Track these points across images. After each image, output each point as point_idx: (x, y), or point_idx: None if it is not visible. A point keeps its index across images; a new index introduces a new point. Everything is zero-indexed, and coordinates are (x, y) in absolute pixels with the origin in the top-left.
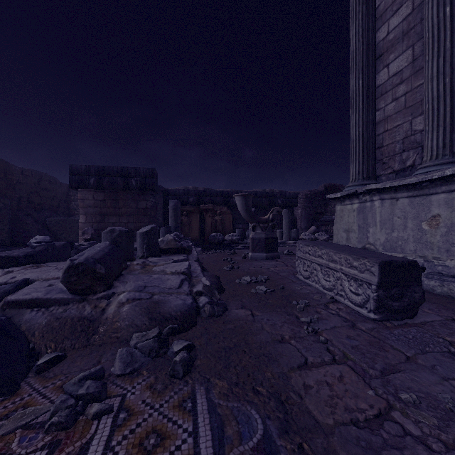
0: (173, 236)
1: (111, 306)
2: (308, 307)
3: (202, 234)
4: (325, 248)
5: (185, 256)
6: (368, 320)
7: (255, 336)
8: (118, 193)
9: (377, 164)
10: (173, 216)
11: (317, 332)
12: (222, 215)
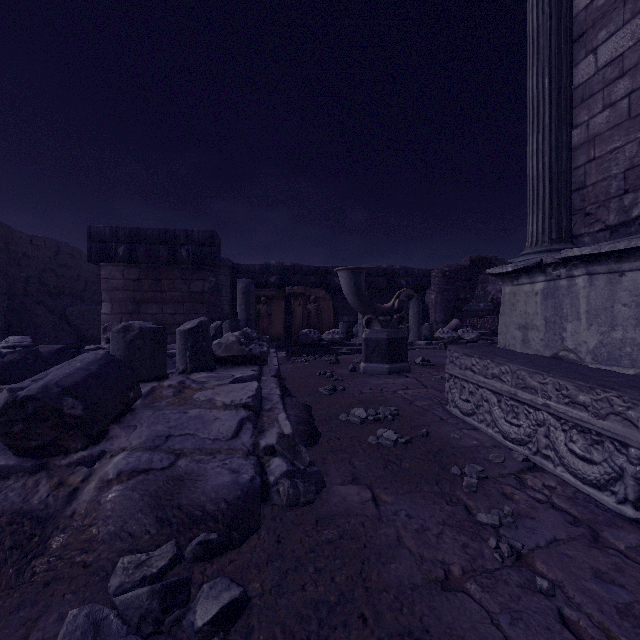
0: (238, 336)
1: (90, 482)
2: (485, 482)
3: (288, 330)
4: (509, 362)
5: (256, 369)
6: (622, 523)
7: (385, 567)
8: (160, 268)
9: (574, 217)
10: (243, 304)
11: (521, 556)
12: (318, 303)
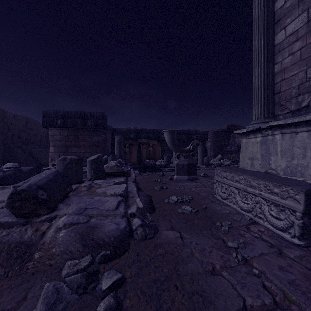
0: (116, 162)
1: (51, 229)
2: (232, 229)
3: (139, 160)
4: (243, 174)
5: (125, 178)
6: (293, 246)
7: (186, 265)
8: (78, 130)
9: (275, 106)
10: (117, 147)
11: (247, 260)
12: (153, 147)
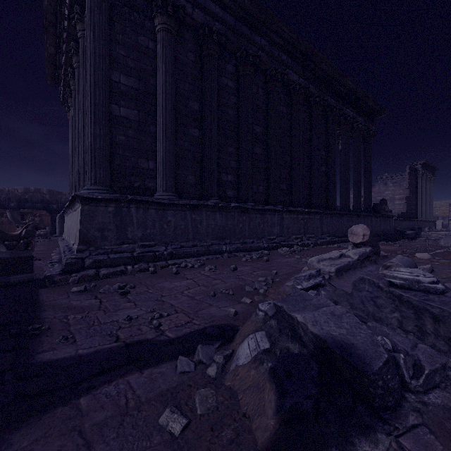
0: None
1: None
2: None
3: None
4: None
5: None
6: None
7: None
8: None
9: None
10: None
11: None
12: (41, 217)
